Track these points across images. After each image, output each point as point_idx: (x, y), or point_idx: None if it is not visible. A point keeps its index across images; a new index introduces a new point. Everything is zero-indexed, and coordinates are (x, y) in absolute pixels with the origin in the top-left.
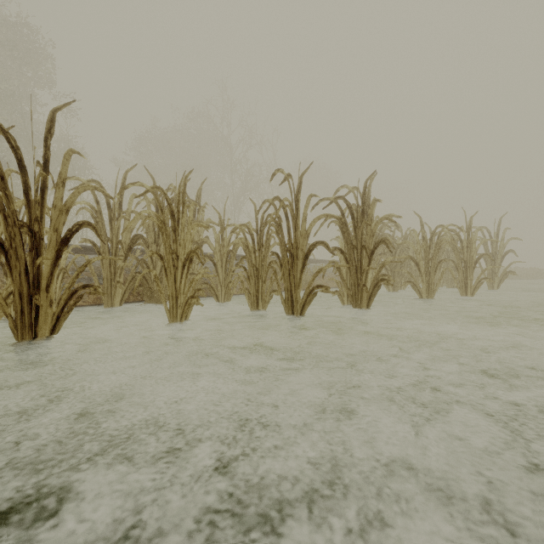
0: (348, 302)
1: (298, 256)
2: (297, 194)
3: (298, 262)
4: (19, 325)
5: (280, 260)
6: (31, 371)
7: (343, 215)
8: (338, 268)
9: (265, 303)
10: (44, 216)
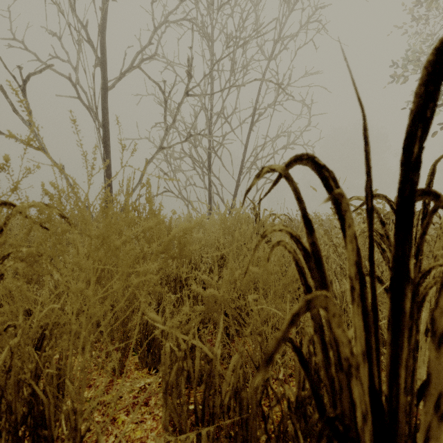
0: None
1: None
2: None
3: None
4: None
5: None
6: None
7: None
8: None
9: None
10: None
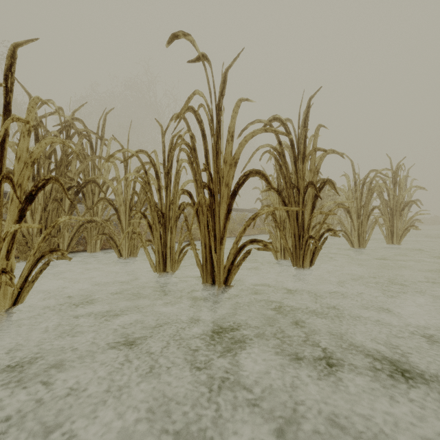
0: (282, 255)
1: (221, 194)
2: (220, 99)
3: (221, 203)
4: None
5: (194, 201)
6: None
7: (281, 144)
8: (274, 213)
9: (174, 262)
10: None
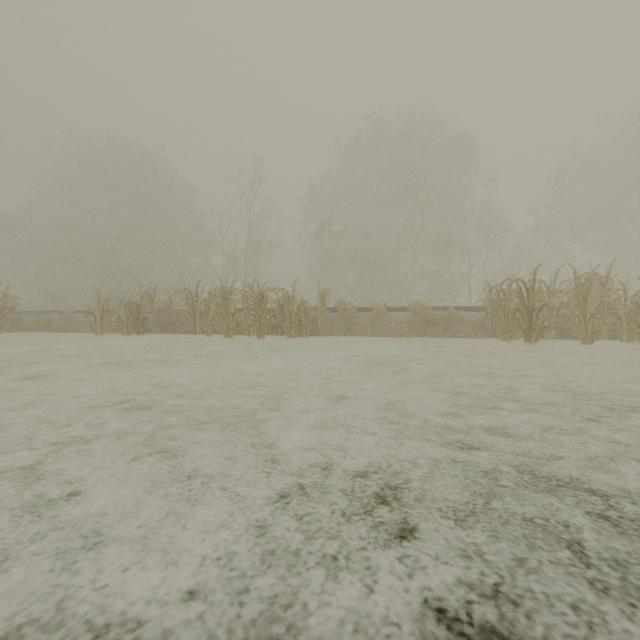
0: None
1: None
2: None
3: None
4: (526, 339)
5: None
6: (529, 353)
7: None
8: None
9: None
10: (532, 305)
